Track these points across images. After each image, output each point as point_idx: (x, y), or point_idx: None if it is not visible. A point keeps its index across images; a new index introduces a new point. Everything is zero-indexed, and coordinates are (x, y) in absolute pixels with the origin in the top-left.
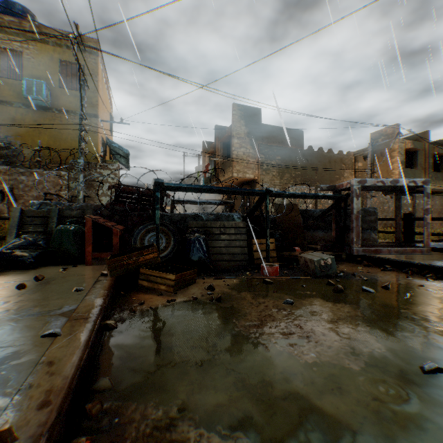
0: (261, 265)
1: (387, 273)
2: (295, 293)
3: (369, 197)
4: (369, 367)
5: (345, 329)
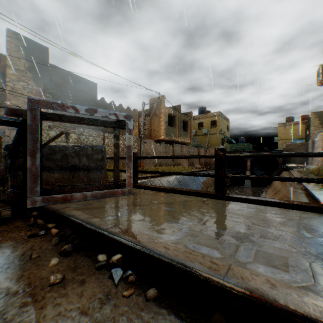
0: None
1: (27, 244)
2: None
3: (143, 143)
4: None
5: None
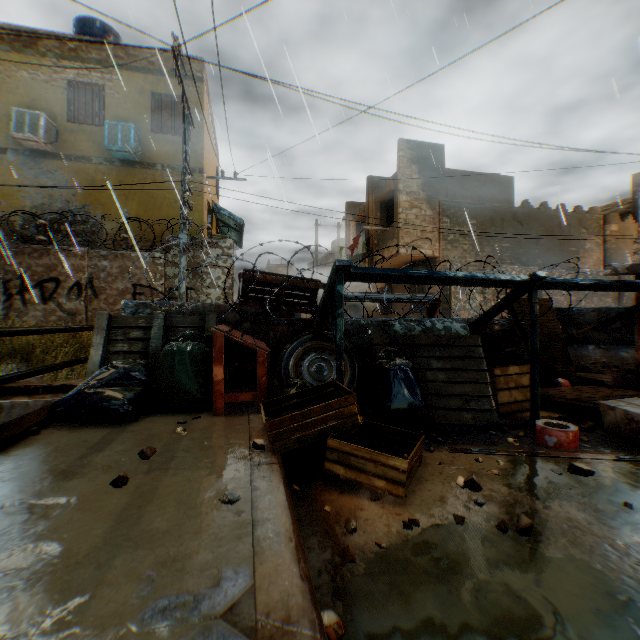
0: (539, 425)
1: None
2: None
3: None
4: None
5: None
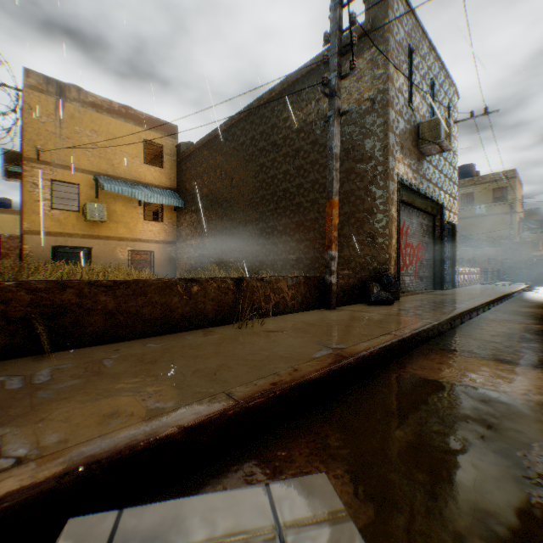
0: None
1: None
2: None
3: None
4: None
5: None
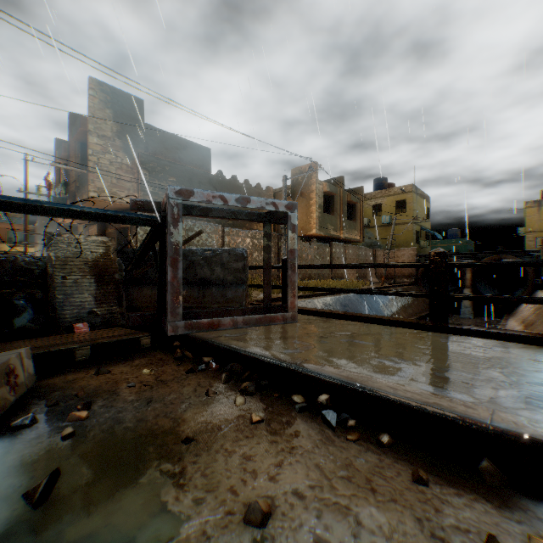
0: None
1: (190, 380)
2: None
3: (284, 242)
4: None
5: None
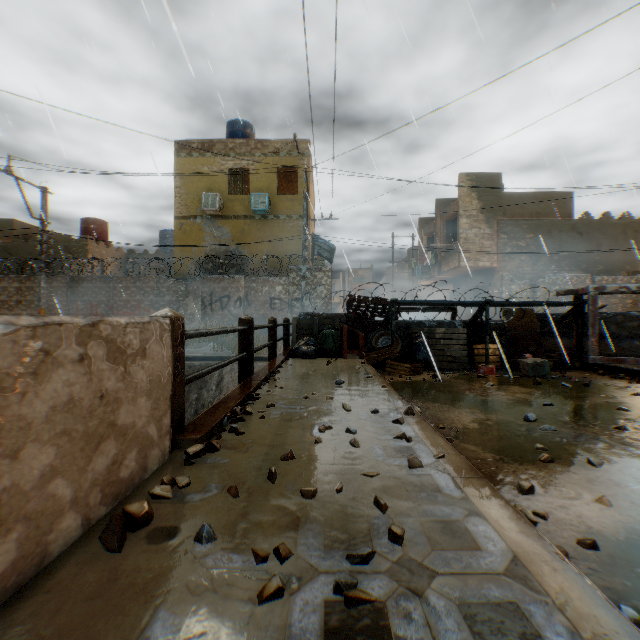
0: (478, 365)
1: (613, 379)
2: (499, 383)
3: None
4: (515, 402)
5: (519, 395)
